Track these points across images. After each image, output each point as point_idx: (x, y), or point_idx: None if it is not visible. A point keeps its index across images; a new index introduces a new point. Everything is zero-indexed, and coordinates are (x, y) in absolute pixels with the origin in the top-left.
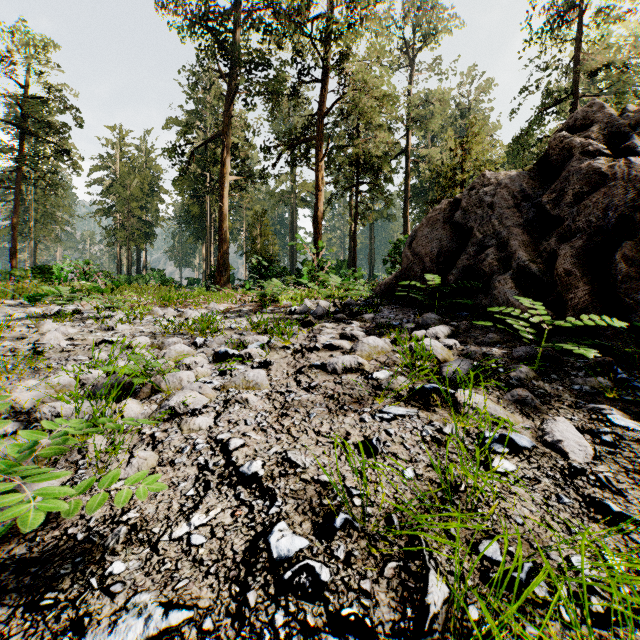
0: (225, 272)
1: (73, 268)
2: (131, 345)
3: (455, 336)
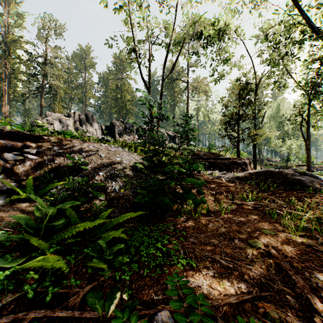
0: None
1: None
2: None
3: None
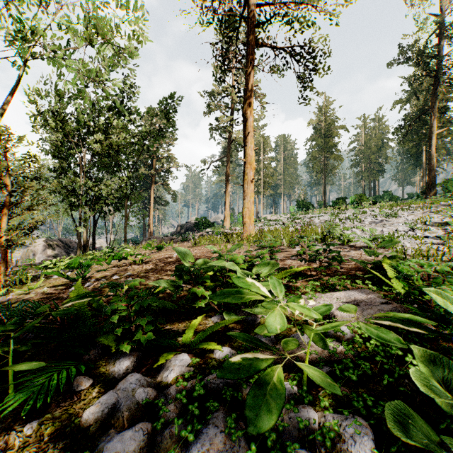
0: (432, 189)
1: (356, 197)
2: (390, 213)
3: None
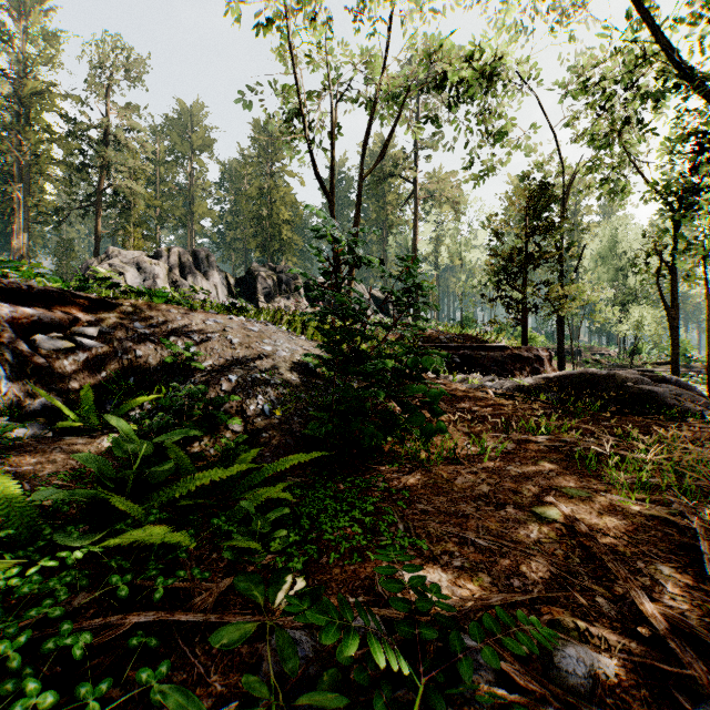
0: None
1: None
2: None
3: None
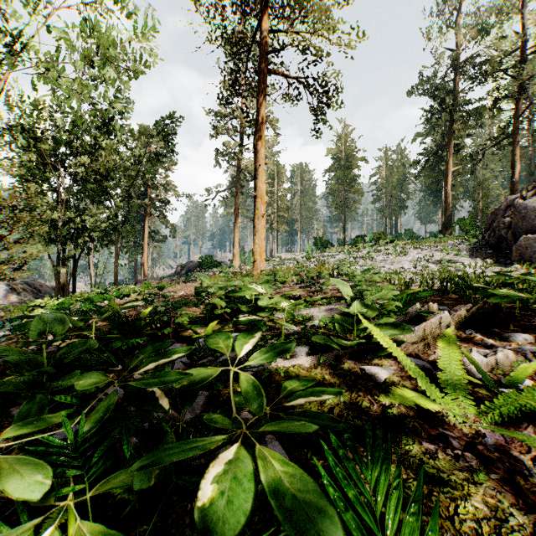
0: (448, 228)
1: (374, 235)
2: (402, 251)
3: (469, 245)
